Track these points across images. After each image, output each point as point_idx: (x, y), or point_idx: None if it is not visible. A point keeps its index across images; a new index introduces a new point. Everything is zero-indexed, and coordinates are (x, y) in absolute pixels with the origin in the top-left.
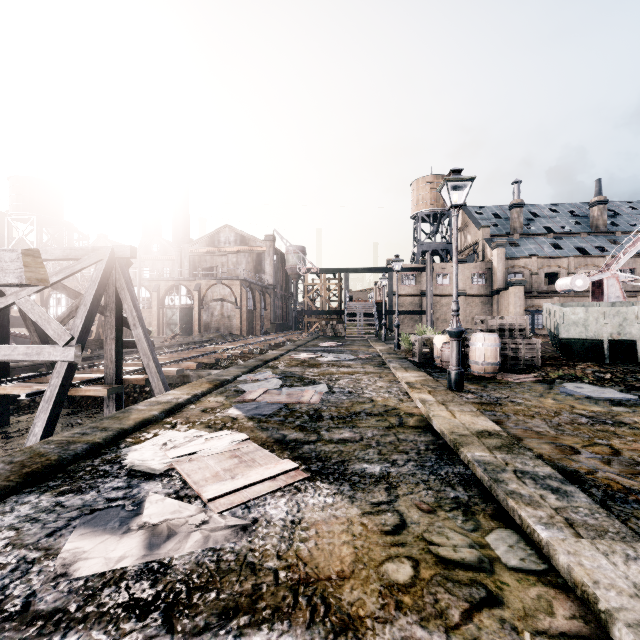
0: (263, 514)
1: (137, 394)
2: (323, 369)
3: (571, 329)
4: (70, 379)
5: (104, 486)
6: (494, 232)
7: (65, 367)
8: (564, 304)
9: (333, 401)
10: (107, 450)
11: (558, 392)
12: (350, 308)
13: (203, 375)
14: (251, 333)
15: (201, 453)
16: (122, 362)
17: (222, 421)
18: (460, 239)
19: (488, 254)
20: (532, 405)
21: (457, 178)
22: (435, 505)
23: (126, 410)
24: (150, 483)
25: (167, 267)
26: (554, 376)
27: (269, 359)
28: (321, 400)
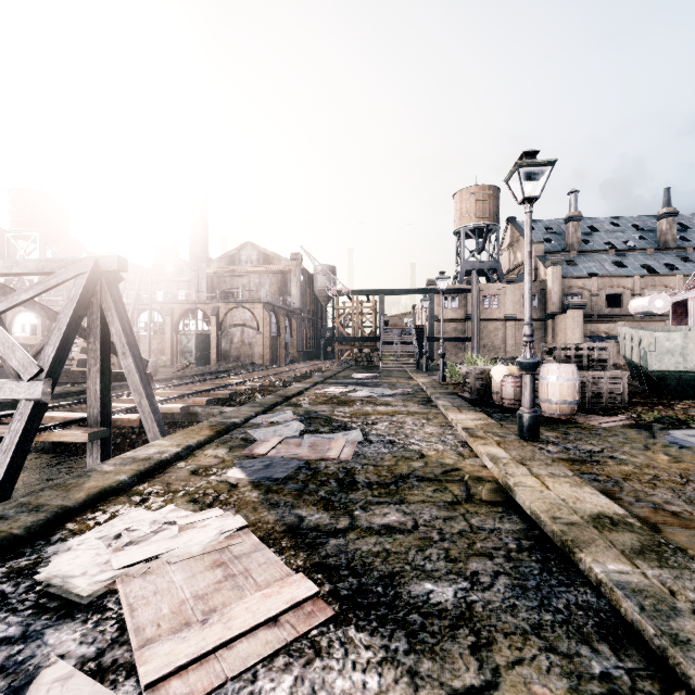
0: None
1: (135, 435)
2: (356, 408)
3: (665, 359)
4: (37, 422)
5: None
6: (548, 249)
7: (30, 407)
8: (645, 328)
9: (370, 456)
10: (27, 547)
11: (666, 443)
12: (385, 334)
13: (214, 413)
14: (275, 362)
15: (167, 557)
16: (110, 399)
17: (215, 490)
18: (509, 257)
19: (541, 273)
20: (642, 464)
21: (532, 162)
22: None
23: (84, 472)
24: (62, 628)
25: (183, 289)
26: (649, 419)
27: (291, 394)
28: (354, 454)
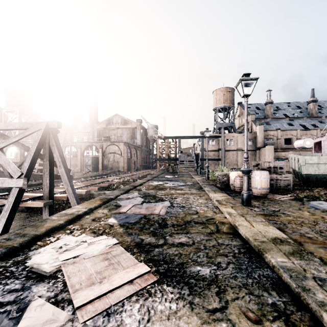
0: (119, 324)
1: (64, 204)
2: (167, 191)
3: (309, 168)
4: (20, 198)
5: (3, 288)
6: (257, 117)
7: (17, 191)
8: (301, 154)
9: (173, 213)
10: (21, 252)
11: (309, 207)
12: (181, 157)
13: (101, 194)
14: (129, 170)
15: (83, 256)
16: (53, 187)
17: (103, 228)
18: (238, 121)
19: (254, 128)
20: (297, 216)
21: (247, 78)
22: (259, 313)
23: (44, 220)
24: (39, 285)
25: (86, 136)
26: (302, 196)
27: (137, 185)
28: (166, 212)
